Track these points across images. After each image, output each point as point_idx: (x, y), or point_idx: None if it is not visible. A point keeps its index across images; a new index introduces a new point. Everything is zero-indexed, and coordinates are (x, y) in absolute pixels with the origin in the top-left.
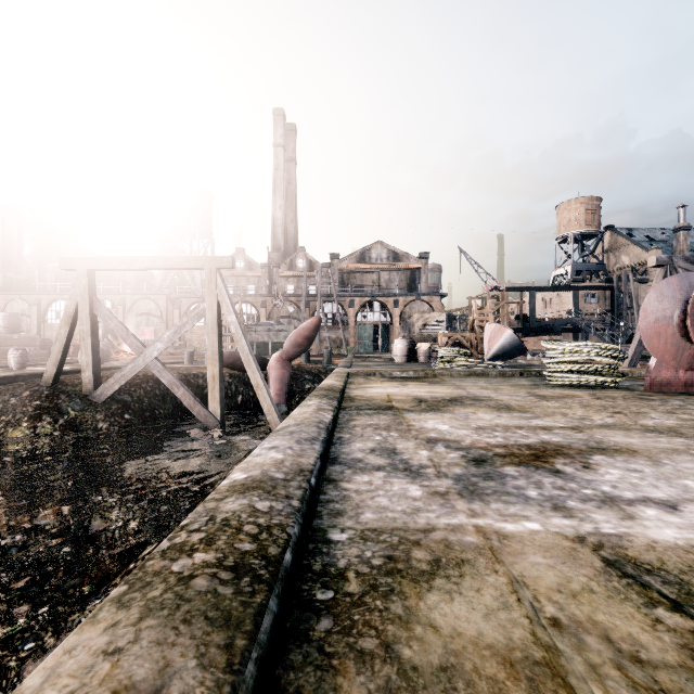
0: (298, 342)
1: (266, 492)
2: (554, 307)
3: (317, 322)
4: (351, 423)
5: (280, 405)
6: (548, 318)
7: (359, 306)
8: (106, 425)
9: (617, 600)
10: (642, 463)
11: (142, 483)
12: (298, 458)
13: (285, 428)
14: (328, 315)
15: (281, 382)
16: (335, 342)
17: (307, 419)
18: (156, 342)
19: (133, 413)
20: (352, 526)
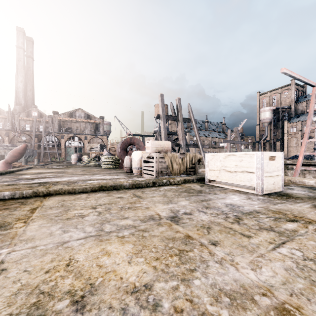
0: (15, 155)
1: None
2: None
3: (25, 146)
4: None
5: None
6: None
7: (67, 138)
8: None
9: (1, 186)
10: (56, 178)
11: None
12: None
13: None
14: (49, 141)
15: None
16: (53, 155)
17: None
18: None
19: None
20: None
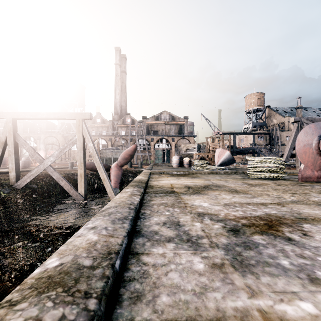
0: (125, 157)
1: (65, 291)
2: (244, 142)
3: (135, 147)
4: (151, 202)
5: (116, 188)
6: (241, 147)
7: (156, 141)
8: (22, 201)
9: None
10: None
11: (38, 233)
12: (109, 238)
13: (107, 209)
14: (141, 145)
15: (117, 177)
16: (144, 157)
17: (123, 202)
18: (50, 157)
19: (38, 194)
20: (149, 317)
